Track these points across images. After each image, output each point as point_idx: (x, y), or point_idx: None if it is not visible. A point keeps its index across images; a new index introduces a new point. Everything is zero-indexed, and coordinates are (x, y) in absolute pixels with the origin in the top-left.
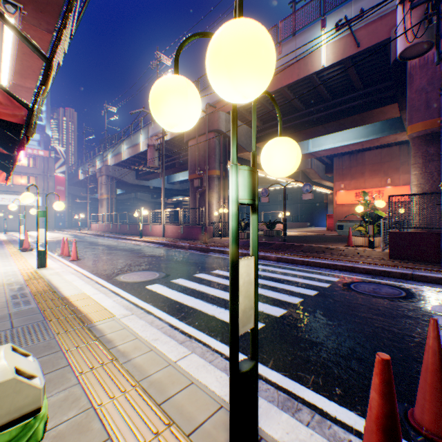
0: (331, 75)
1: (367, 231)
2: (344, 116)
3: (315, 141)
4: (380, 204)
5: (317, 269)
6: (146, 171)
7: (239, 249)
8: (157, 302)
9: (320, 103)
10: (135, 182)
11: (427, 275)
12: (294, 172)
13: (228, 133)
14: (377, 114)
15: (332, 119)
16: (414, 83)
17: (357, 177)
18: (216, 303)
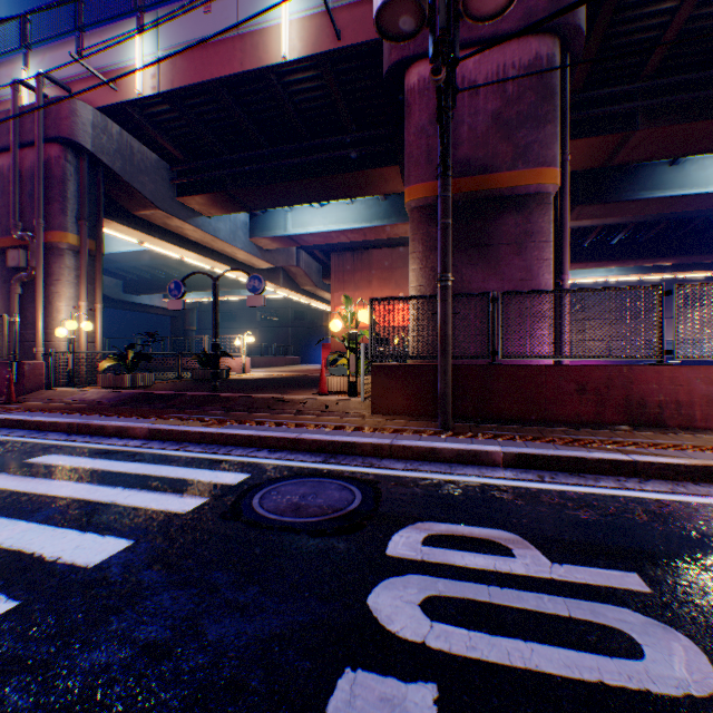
0: (304, 87)
1: (349, 365)
2: (330, 172)
3: (297, 217)
4: (365, 316)
5: (224, 452)
6: None
7: (80, 415)
8: None
9: (295, 141)
10: None
11: (413, 446)
12: (271, 269)
13: (102, 155)
14: (377, 180)
15: (313, 174)
16: (414, 119)
17: (364, 286)
18: None
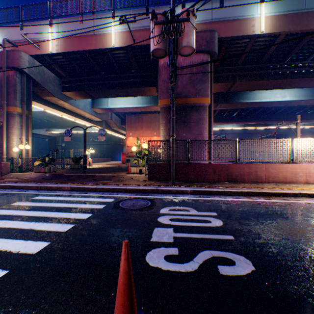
0: (119, 55)
1: (139, 163)
2: (129, 87)
3: (113, 101)
4: (145, 146)
5: (102, 193)
6: None
7: (37, 183)
8: None
9: (114, 73)
10: None
11: (164, 189)
12: (100, 121)
13: (32, 75)
14: (147, 91)
15: (122, 87)
16: (162, 76)
17: (139, 129)
18: None
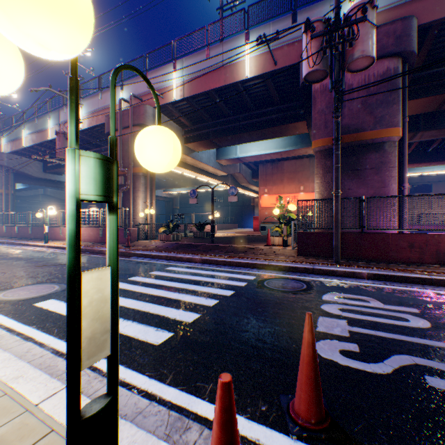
0: (254, 87)
1: (282, 231)
2: (266, 126)
3: (242, 148)
4: (292, 207)
5: (238, 269)
6: (57, 163)
7: (165, 252)
8: (44, 324)
9: (246, 111)
10: (42, 176)
11: (323, 269)
12: (225, 175)
13: None
14: (292, 128)
15: (256, 128)
16: (317, 105)
17: (278, 183)
18: (124, 315)
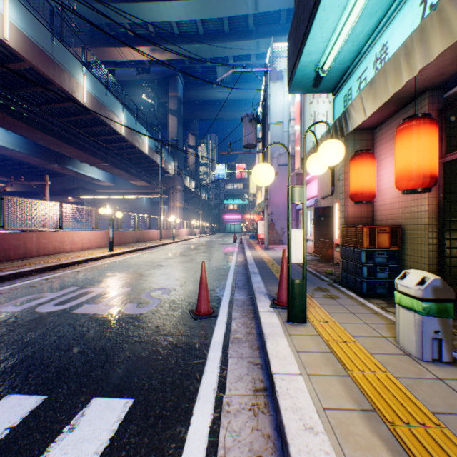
0: None
1: None
2: None
3: None
4: None
5: None
6: None
7: None
8: None
9: None
10: None
11: None
12: None
13: None
14: None
15: None
16: None
17: None
18: None
